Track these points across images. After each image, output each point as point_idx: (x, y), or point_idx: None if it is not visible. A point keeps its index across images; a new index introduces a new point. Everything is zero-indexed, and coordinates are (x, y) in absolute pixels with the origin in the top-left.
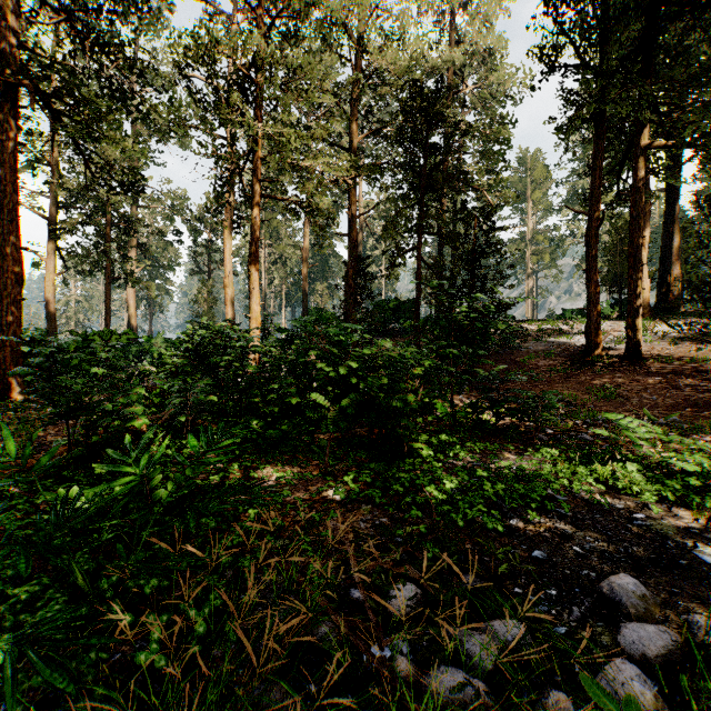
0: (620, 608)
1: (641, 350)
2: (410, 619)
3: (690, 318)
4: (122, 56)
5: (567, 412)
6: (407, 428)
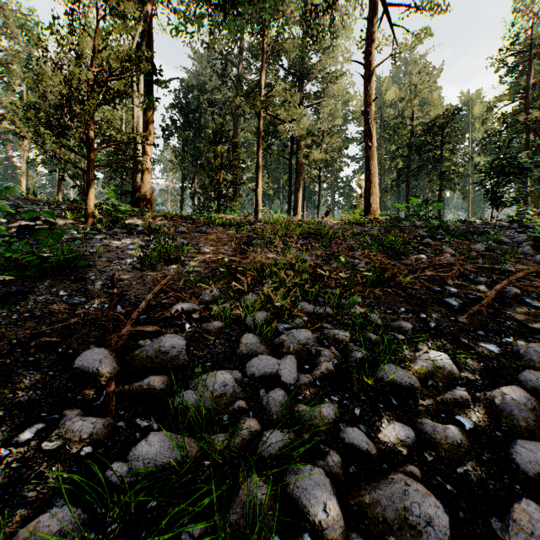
0: None
1: None
2: None
3: None
4: None
5: None
6: None
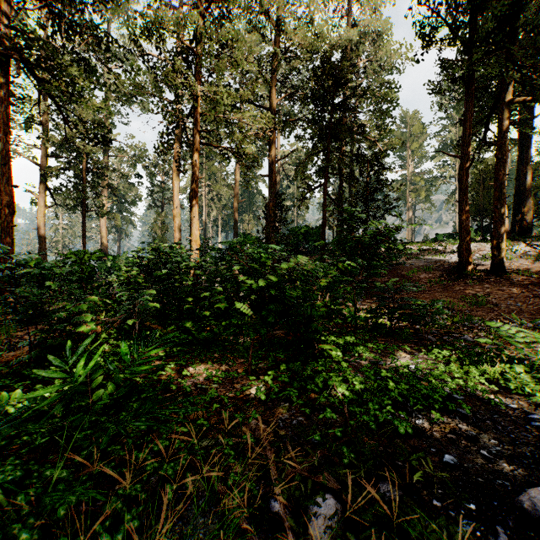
0: None
1: (504, 265)
2: None
3: None
4: (92, 35)
5: (447, 316)
6: (319, 332)
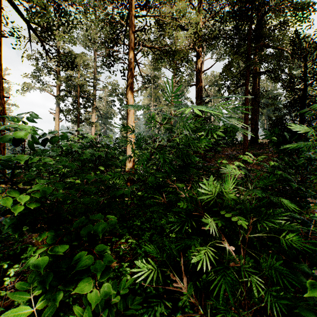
0: None
1: None
2: None
3: None
4: None
5: None
6: None
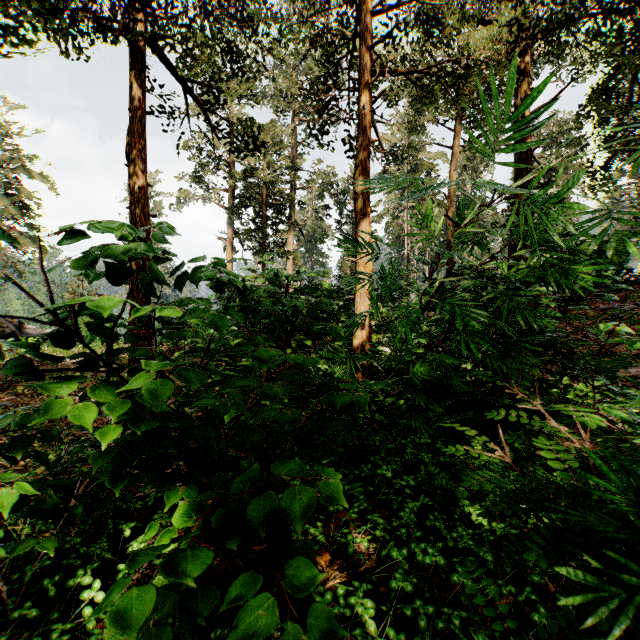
0: None
1: None
2: None
3: None
4: None
5: None
6: None
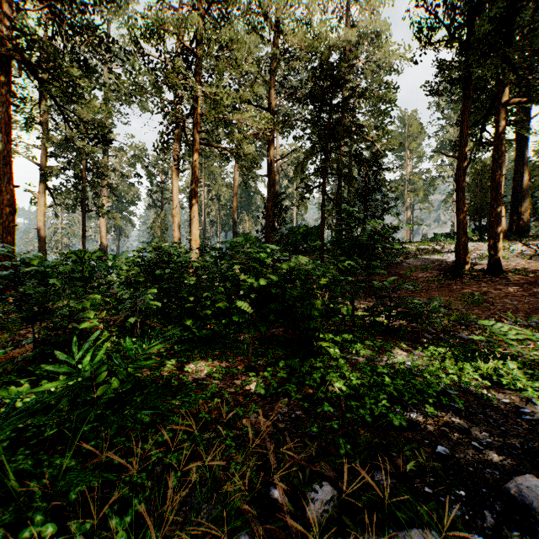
0: (531, 513)
1: (501, 265)
2: (328, 524)
3: (537, 239)
4: (92, 36)
5: (444, 315)
6: (317, 330)
